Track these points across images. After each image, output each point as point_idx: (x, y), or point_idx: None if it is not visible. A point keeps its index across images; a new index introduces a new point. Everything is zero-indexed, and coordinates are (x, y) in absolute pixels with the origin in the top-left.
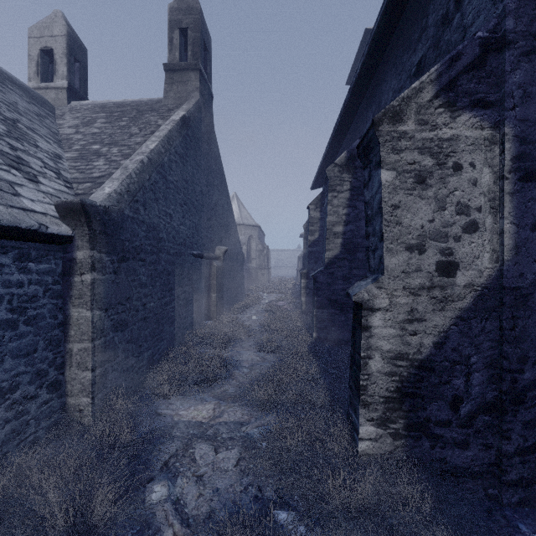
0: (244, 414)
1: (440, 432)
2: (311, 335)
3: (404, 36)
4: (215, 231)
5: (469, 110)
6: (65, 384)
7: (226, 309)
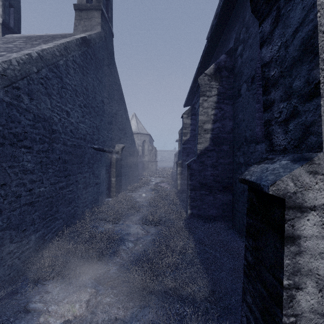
0: (120, 308)
1: None
2: (185, 210)
3: None
4: (115, 133)
5: None
6: None
7: (124, 189)
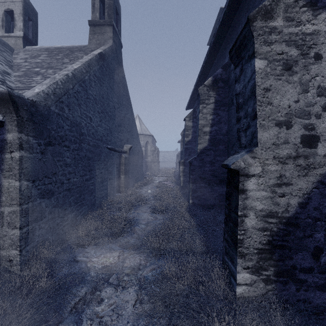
0: (142, 259)
1: (304, 277)
2: (187, 202)
3: None
4: (124, 134)
5: None
6: None
7: (131, 186)
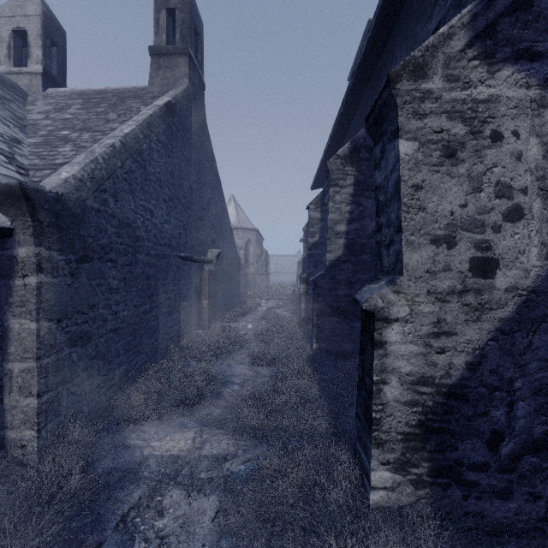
0: (230, 444)
1: (475, 478)
2: (310, 346)
3: (416, 3)
4: (207, 232)
5: (512, 62)
6: (4, 414)
7: (220, 317)
